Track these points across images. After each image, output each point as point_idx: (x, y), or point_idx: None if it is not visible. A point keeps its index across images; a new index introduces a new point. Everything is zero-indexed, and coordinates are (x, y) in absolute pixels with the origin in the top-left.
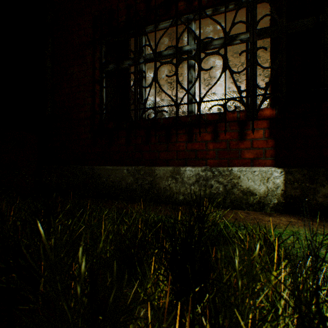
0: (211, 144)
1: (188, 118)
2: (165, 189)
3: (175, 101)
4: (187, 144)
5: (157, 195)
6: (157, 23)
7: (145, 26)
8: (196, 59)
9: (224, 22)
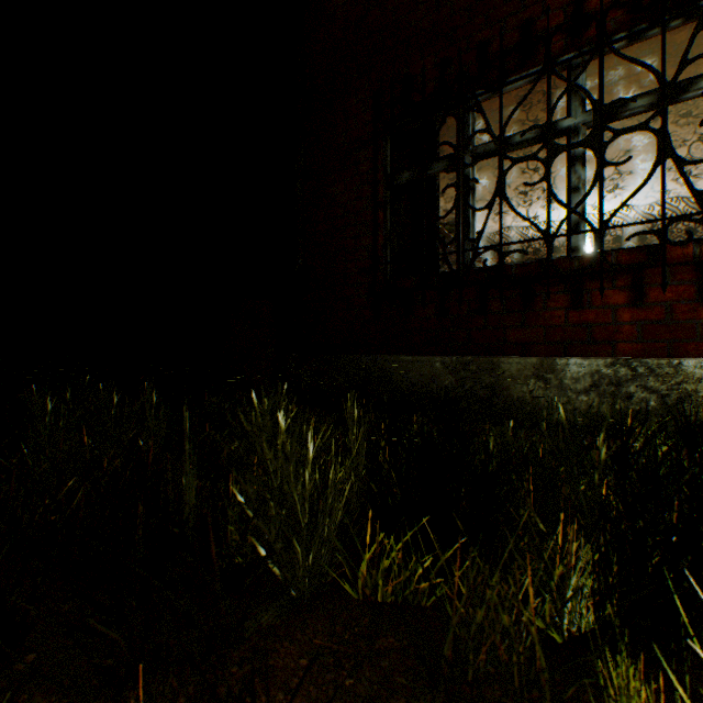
0: (625, 311)
1: (572, 261)
2: (522, 400)
3: (543, 231)
4: (568, 313)
5: (504, 410)
6: (504, 87)
7: (479, 96)
8: (591, 145)
9: (661, 62)
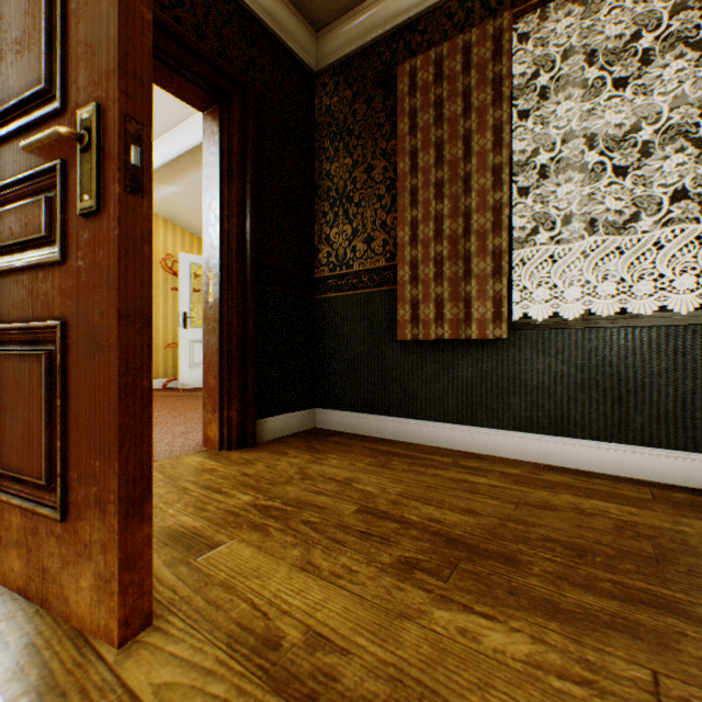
0: None
1: None
2: None
3: None
4: None
5: None
6: None
7: None
8: None
9: None
